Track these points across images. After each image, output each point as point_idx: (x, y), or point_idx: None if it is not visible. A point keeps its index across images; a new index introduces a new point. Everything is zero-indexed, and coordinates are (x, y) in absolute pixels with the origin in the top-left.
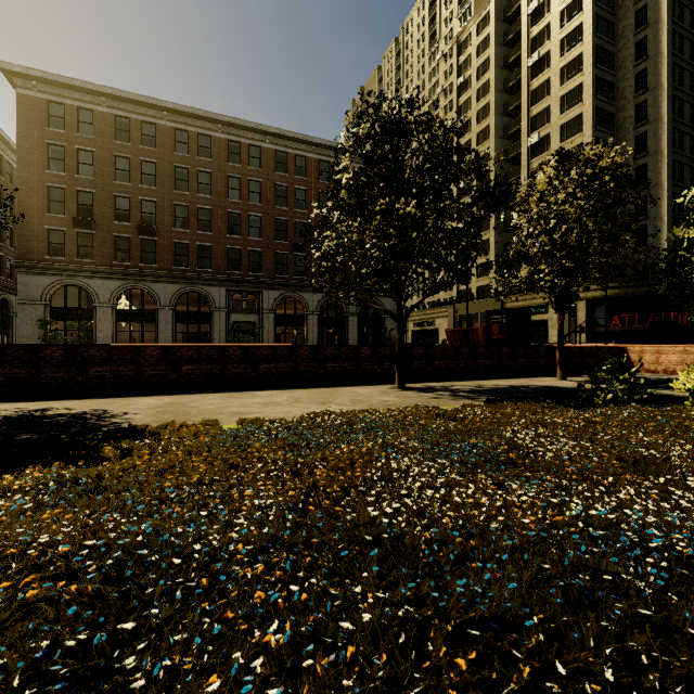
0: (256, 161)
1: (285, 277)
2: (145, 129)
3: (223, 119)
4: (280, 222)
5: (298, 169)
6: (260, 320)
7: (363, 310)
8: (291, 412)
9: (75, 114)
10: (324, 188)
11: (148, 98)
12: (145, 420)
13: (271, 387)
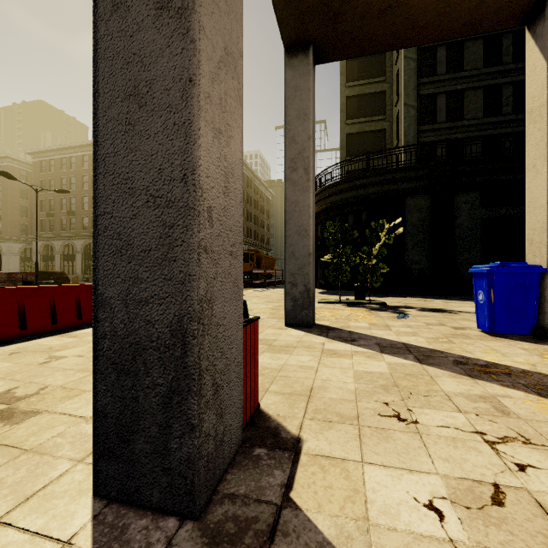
0: None
1: None
2: (73, 160)
3: None
4: None
5: None
6: None
7: None
8: None
9: (49, 163)
10: None
11: (69, 144)
12: None
13: None
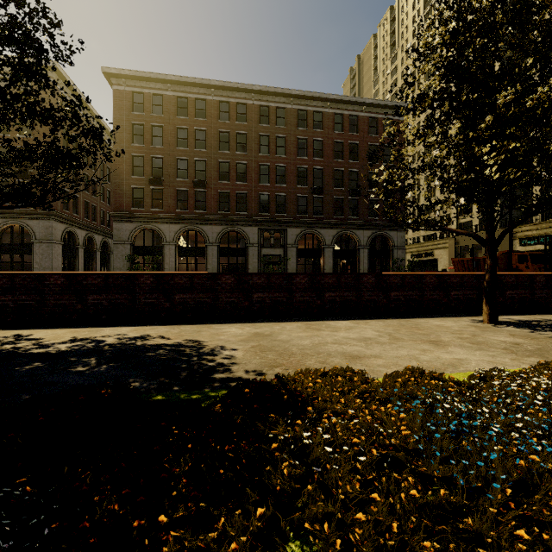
0: (281, 120)
1: (305, 216)
2: (198, 105)
3: (256, 89)
4: (301, 170)
5: (314, 125)
6: (285, 253)
7: (370, 243)
8: (418, 358)
9: (150, 99)
10: (338, 137)
11: (200, 79)
12: (252, 361)
13: (335, 316)
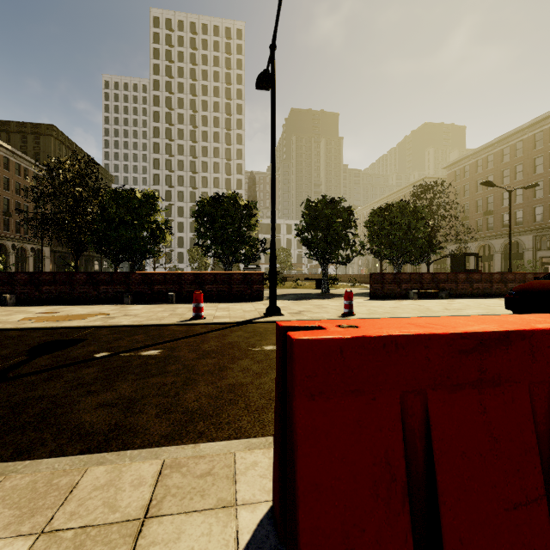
0: None
1: None
2: (489, 158)
3: (525, 126)
4: None
5: None
6: None
7: None
8: None
9: (462, 170)
10: None
11: (486, 144)
12: None
13: None
